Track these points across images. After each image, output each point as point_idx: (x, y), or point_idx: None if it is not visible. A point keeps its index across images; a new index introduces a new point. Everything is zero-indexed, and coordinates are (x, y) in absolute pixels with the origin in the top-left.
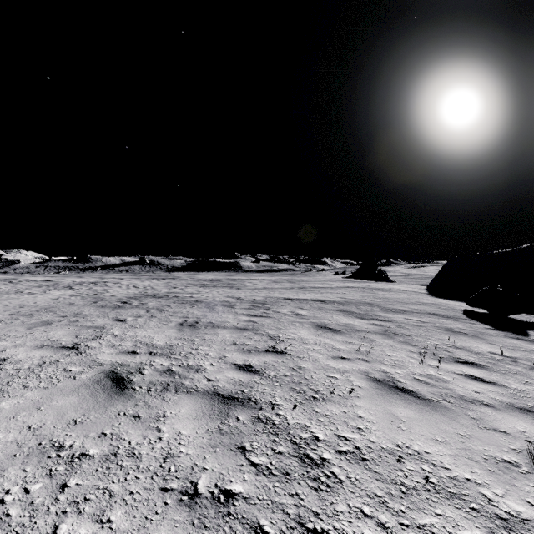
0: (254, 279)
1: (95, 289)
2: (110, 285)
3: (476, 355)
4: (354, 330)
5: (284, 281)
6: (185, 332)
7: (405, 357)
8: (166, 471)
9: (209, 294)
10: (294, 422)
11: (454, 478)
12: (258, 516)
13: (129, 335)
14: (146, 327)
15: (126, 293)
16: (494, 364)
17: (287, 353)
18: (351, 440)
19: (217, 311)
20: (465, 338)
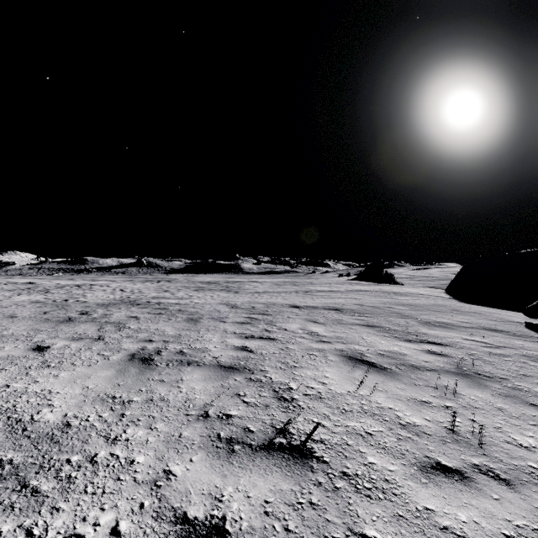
0: (255, 282)
1: (73, 293)
2: (94, 289)
3: None
4: (409, 367)
5: (287, 284)
6: (126, 378)
7: None
8: None
9: (201, 299)
10: None
11: None
12: None
13: (12, 389)
14: (66, 365)
15: (104, 298)
16: None
17: (314, 454)
18: None
19: (198, 328)
20: None
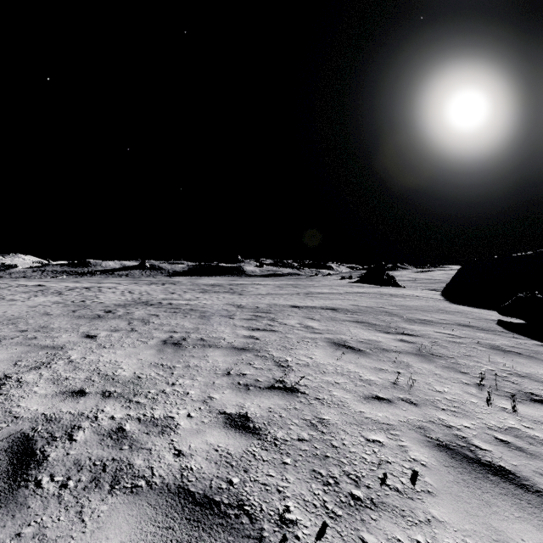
0: (258, 284)
1: (86, 295)
2: (104, 291)
3: None
4: (380, 350)
5: (290, 286)
6: (166, 354)
7: (461, 394)
8: None
9: (208, 300)
10: None
11: None
12: None
13: (89, 359)
14: (117, 347)
15: (117, 299)
16: None
17: (300, 391)
18: None
19: (212, 323)
20: (522, 360)
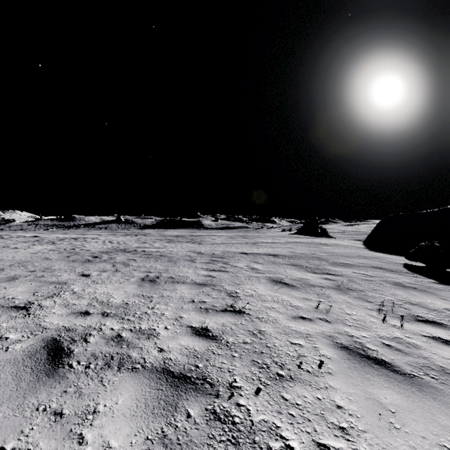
0: (214, 236)
1: (74, 244)
2: (88, 241)
3: (434, 313)
4: (308, 285)
5: (240, 237)
6: (145, 288)
7: (365, 316)
8: None
9: (174, 248)
10: (260, 419)
11: None
12: None
13: (88, 291)
14: (107, 283)
15: (100, 247)
16: None
17: (245, 312)
18: None
19: (178, 265)
20: (416, 293)
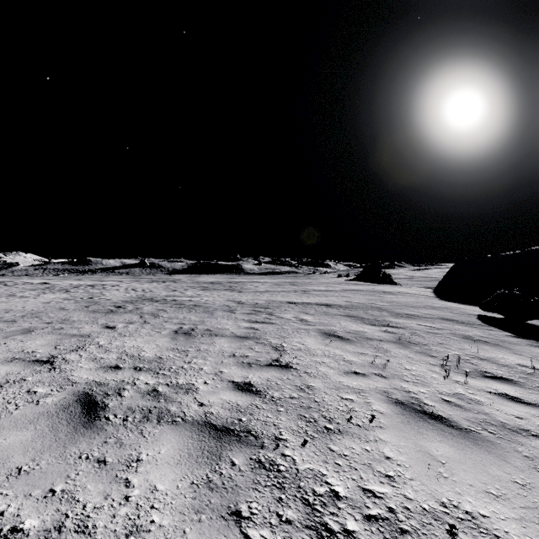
0: (256, 282)
1: (92, 292)
2: (108, 288)
3: (505, 368)
4: (365, 339)
5: (287, 284)
6: (179, 341)
7: (426, 371)
8: None
9: (209, 297)
10: (305, 468)
11: None
12: None
13: (116, 345)
14: (136, 335)
15: (123, 296)
16: (527, 379)
17: (293, 367)
18: (382, 498)
19: (216, 317)
20: (487, 347)
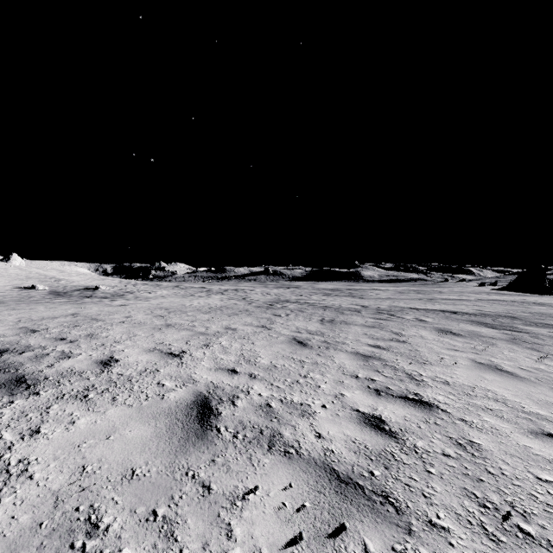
0: (377, 290)
1: (239, 294)
2: (248, 292)
3: None
4: (477, 336)
5: (412, 292)
6: (326, 325)
7: (521, 357)
8: (342, 370)
9: (334, 301)
10: (408, 369)
11: (506, 399)
12: (387, 385)
13: (290, 323)
14: (298, 320)
15: (264, 298)
16: None
17: (407, 342)
18: (444, 379)
19: (346, 314)
20: None
